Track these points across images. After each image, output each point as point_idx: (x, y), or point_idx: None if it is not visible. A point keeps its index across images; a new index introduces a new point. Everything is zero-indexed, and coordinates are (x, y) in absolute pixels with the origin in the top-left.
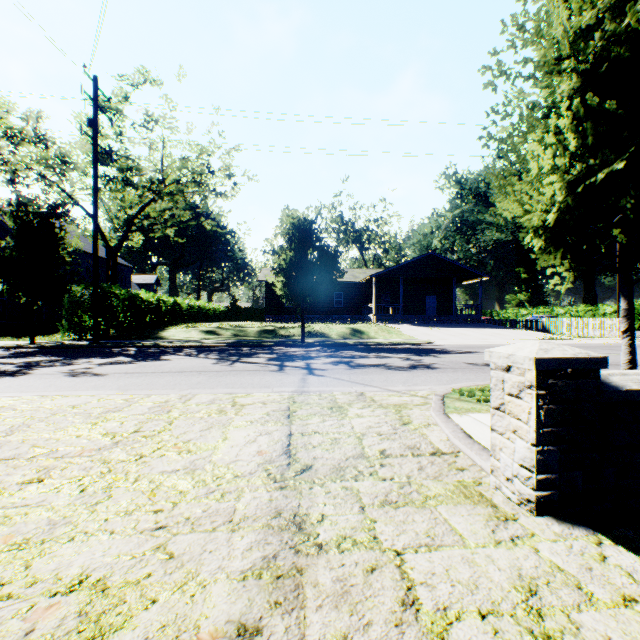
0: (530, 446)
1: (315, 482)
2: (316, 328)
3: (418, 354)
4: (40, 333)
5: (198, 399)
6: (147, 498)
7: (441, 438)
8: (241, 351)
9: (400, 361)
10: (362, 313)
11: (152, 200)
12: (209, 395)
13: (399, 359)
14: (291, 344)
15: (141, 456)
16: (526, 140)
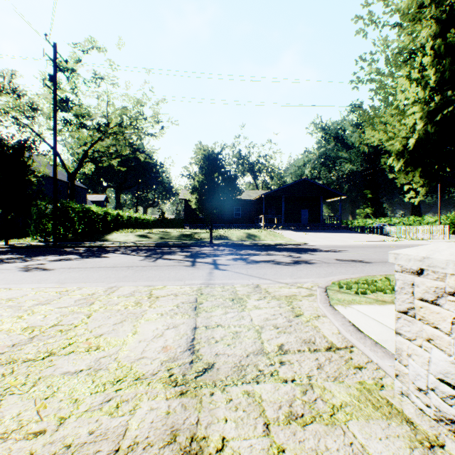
0: (454, 360)
1: (216, 385)
2: (221, 233)
3: (298, 252)
4: (16, 237)
5: (121, 291)
6: (36, 411)
7: (332, 331)
8: (164, 250)
9: (285, 258)
10: (255, 222)
11: (100, 138)
12: (131, 287)
13: (284, 256)
14: (202, 245)
15: (50, 353)
16: (392, 77)
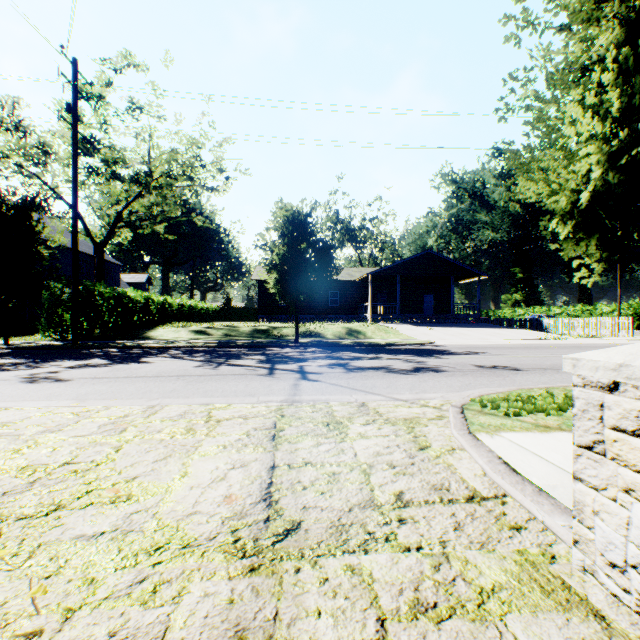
0: None
1: (304, 556)
2: (311, 328)
3: (420, 355)
4: (20, 333)
5: (166, 412)
6: (30, 598)
7: (475, 472)
8: (230, 352)
9: (402, 363)
10: (358, 312)
11: (139, 194)
12: (181, 406)
13: (400, 361)
14: (284, 344)
15: (57, 507)
16: (557, 104)
